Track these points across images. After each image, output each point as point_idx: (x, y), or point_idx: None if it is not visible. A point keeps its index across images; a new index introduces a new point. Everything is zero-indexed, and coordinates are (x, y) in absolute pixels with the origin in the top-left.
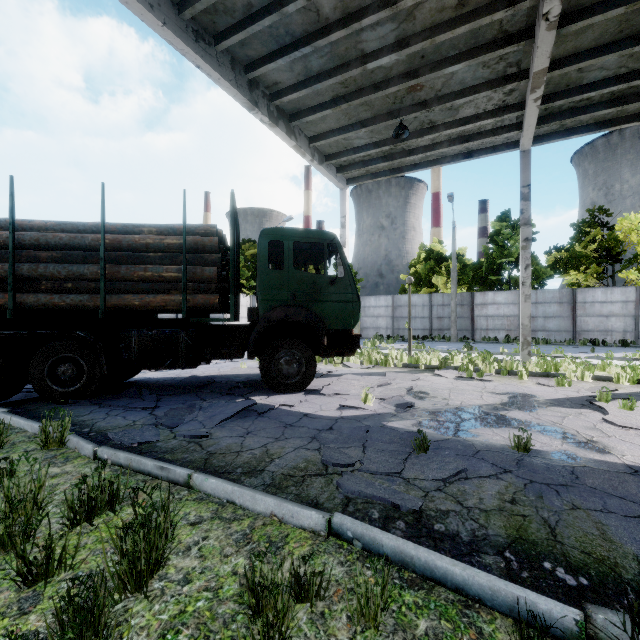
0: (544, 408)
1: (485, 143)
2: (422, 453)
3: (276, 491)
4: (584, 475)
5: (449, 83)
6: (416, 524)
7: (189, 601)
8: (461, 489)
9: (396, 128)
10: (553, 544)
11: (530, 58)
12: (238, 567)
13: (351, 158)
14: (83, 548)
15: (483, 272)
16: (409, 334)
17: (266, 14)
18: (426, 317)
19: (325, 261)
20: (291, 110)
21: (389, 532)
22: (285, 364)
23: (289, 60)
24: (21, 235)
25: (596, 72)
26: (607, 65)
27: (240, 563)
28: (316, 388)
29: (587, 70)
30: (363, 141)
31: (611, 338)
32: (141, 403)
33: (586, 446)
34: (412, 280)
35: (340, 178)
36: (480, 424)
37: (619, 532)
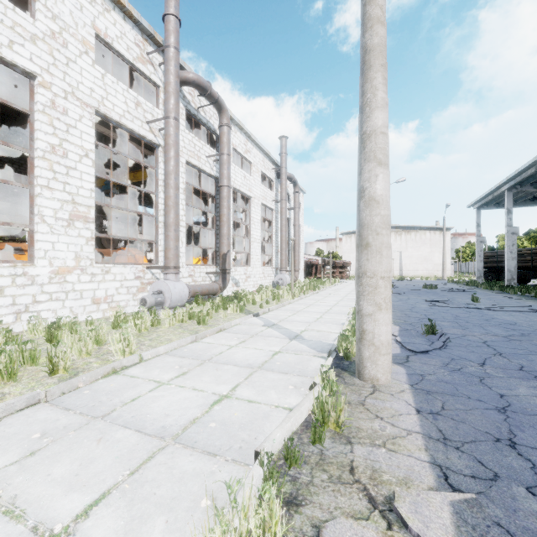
0: None
1: None
2: None
3: None
4: None
5: None
6: None
7: None
8: None
9: None
10: None
11: None
12: None
13: None
14: None
15: None
16: None
17: None
18: None
19: None
20: None
21: None
22: None
23: None
24: (498, 254)
25: None
26: None
27: None
28: None
29: None
30: None
31: None
32: None
33: None
34: None
35: None
36: None
37: None
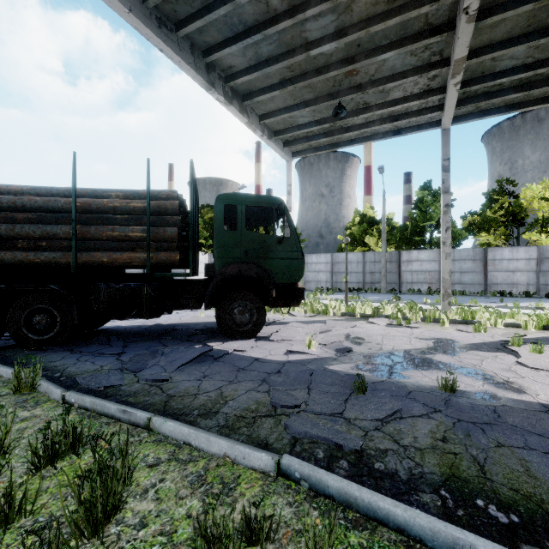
0: (465, 352)
1: (411, 122)
2: (361, 394)
3: (229, 432)
4: (505, 414)
5: (381, 69)
6: (358, 463)
7: (144, 546)
8: (397, 428)
9: (335, 108)
10: (483, 481)
11: (451, 48)
12: (192, 510)
13: (296, 134)
14: (45, 492)
15: (408, 233)
16: (346, 287)
17: (221, 4)
18: (360, 272)
19: (274, 223)
20: (244, 91)
21: (333, 471)
22: (238, 314)
23: (242, 46)
24: None
25: (507, 61)
26: (516, 55)
27: (194, 505)
28: (266, 335)
29: (499, 59)
30: (306, 119)
31: (516, 290)
32: (109, 349)
33: (504, 386)
34: (349, 240)
35: (286, 151)
36: (410, 367)
37: (541, 468)
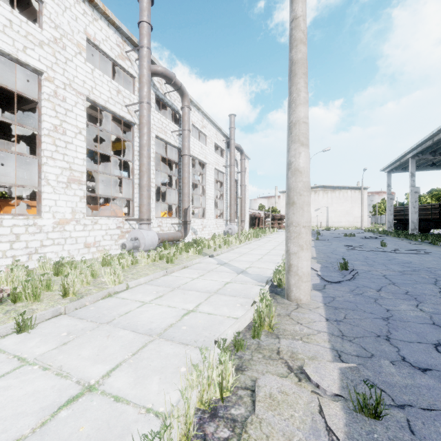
0: None
1: None
2: None
3: None
4: None
5: None
6: None
7: None
8: None
9: None
10: None
11: None
12: None
13: None
14: None
15: None
16: None
17: None
18: None
19: None
20: None
21: None
22: None
23: None
24: (405, 208)
25: None
26: None
27: None
28: None
29: None
30: None
31: None
32: None
33: None
34: None
35: None
36: None
37: None
